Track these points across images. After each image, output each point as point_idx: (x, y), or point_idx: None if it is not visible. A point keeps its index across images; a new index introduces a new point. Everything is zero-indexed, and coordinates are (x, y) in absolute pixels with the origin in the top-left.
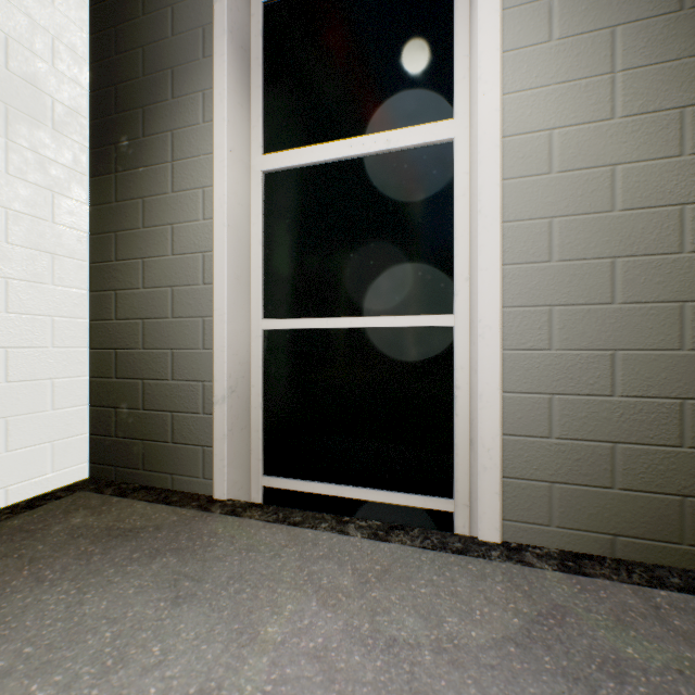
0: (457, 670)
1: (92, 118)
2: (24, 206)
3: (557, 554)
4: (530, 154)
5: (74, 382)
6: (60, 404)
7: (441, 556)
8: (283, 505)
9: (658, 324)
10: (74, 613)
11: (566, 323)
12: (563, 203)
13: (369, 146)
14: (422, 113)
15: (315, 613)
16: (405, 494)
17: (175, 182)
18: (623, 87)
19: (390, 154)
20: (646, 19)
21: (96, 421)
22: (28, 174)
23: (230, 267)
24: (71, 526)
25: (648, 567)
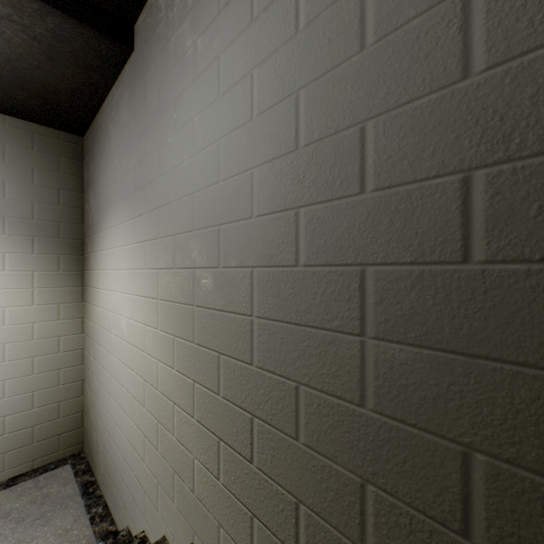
0: None
1: None
2: None
3: (7, 481)
4: None
5: None
6: None
7: None
8: None
9: (52, 378)
10: None
11: (13, 385)
12: (11, 337)
13: None
14: None
15: None
16: None
17: None
18: (38, 294)
19: None
20: (47, 271)
21: None
22: None
23: None
24: None
25: (47, 465)
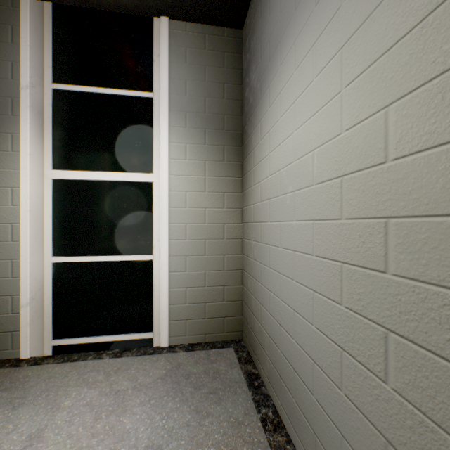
0: (140, 391)
1: None
2: None
3: (187, 345)
4: (179, 199)
5: None
6: None
7: (143, 357)
8: (66, 353)
9: (218, 262)
10: None
11: (191, 262)
12: (190, 219)
13: (115, 177)
14: (140, 167)
15: (86, 392)
16: (132, 334)
17: None
18: (208, 182)
19: (125, 182)
20: (215, 161)
21: None
22: None
23: (32, 232)
24: None
25: (214, 342)
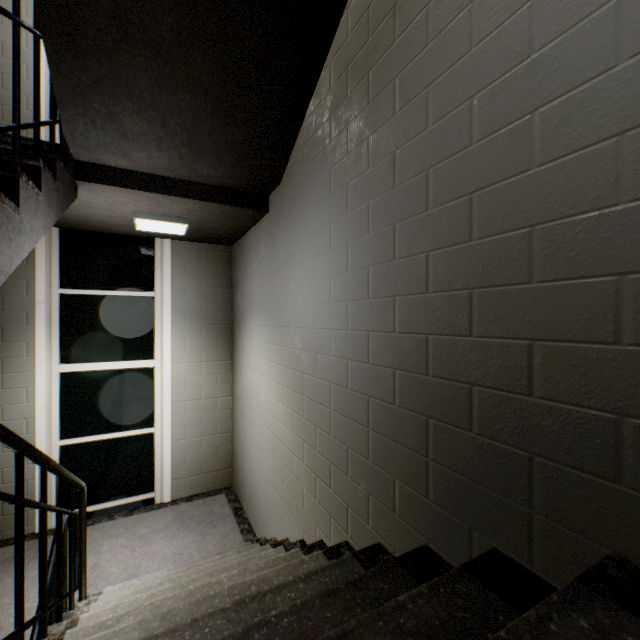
0: (158, 532)
1: None
2: None
3: (187, 497)
4: (180, 382)
5: None
6: None
7: (152, 512)
8: None
9: (212, 428)
10: (28, 577)
11: (190, 431)
12: (189, 397)
13: (120, 366)
14: (143, 355)
15: (116, 540)
16: (136, 496)
17: (5, 384)
18: (204, 366)
19: (129, 368)
20: (210, 349)
21: None
22: None
23: (46, 424)
24: None
25: (210, 492)
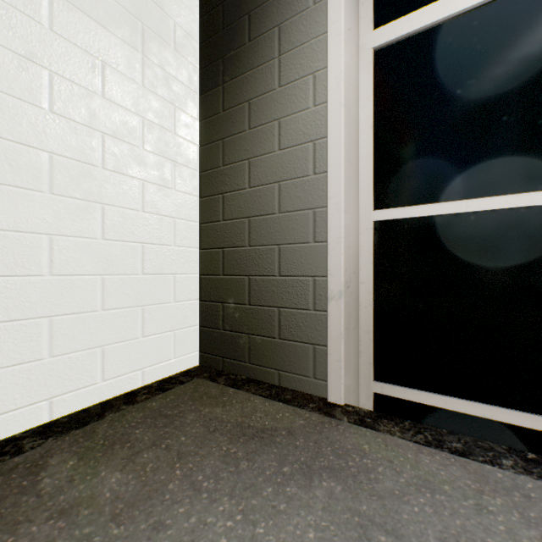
0: None
1: (202, 41)
2: (154, 117)
3: None
4: None
5: (188, 278)
6: (179, 297)
7: None
8: (400, 417)
9: None
10: None
11: None
12: None
13: None
14: None
15: None
16: None
17: (281, 77)
18: None
19: None
20: None
21: (204, 315)
22: (157, 88)
23: (345, 151)
24: (202, 416)
25: None
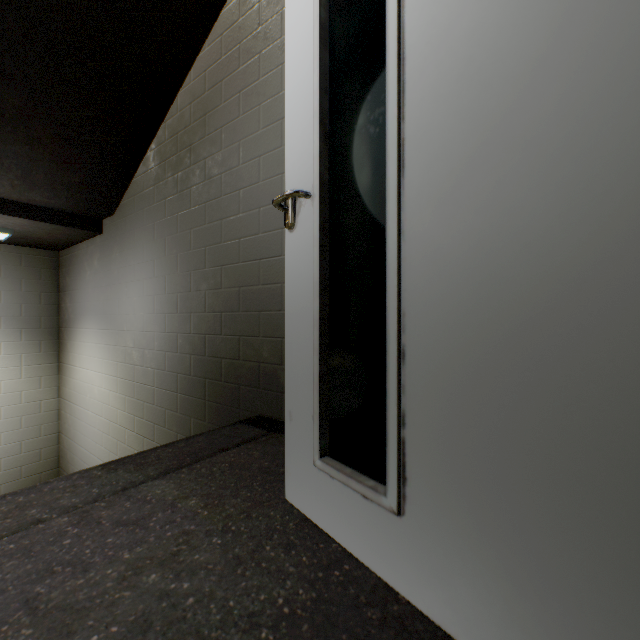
0: None
1: None
2: None
3: None
4: None
5: None
6: None
7: None
8: None
9: (35, 431)
10: None
11: (7, 436)
12: (6, 402)
13: None
14: None
15: None
16: None
17: None
18: (25, 370)
19: None
20: (32, 353)
21: None
22: None
23: None
24: None
25: None
